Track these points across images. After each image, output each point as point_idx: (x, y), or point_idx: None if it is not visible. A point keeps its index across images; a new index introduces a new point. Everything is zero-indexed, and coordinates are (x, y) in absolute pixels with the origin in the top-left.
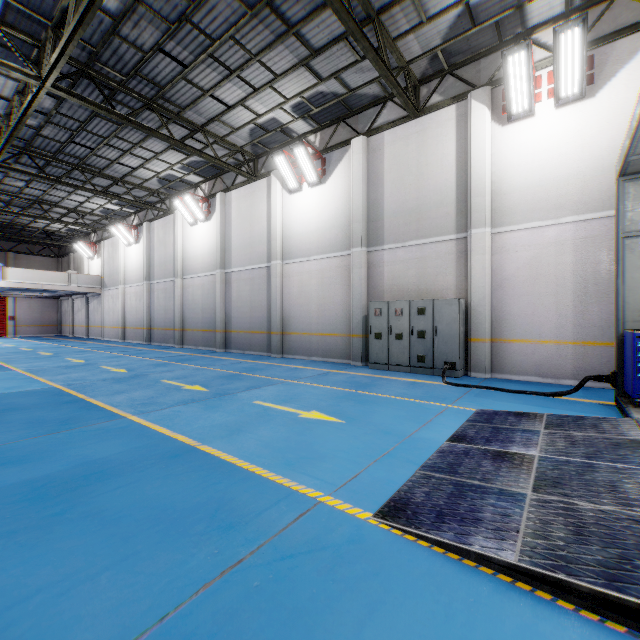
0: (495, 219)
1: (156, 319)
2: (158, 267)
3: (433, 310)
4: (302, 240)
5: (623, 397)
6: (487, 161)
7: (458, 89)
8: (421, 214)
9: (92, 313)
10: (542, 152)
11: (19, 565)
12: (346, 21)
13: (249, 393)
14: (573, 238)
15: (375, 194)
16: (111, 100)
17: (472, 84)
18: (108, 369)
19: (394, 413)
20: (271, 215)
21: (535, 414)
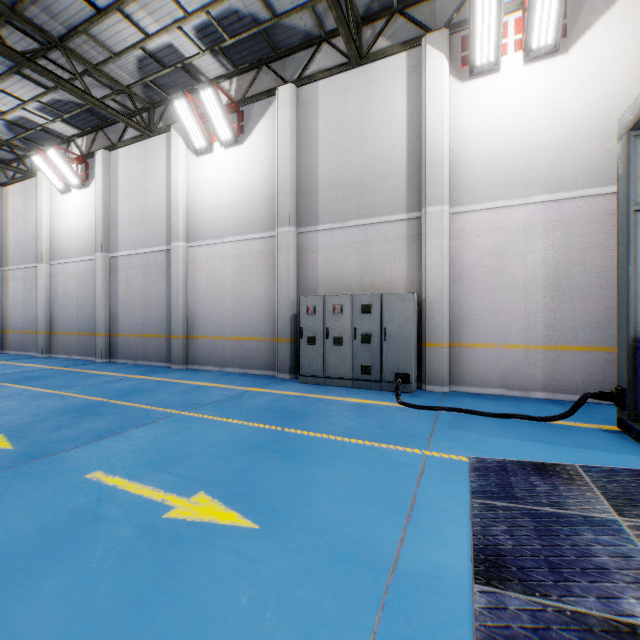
0: (453, 196)
1: (12, 319)
2: (15, 248)
3: (381, 307)
4: (213, 216)
5: (638, 422)
6: (445, 123)
7: (409, 34)
8: (364, 187)
9: None
10: (508, 116)
11: None
12: None
13: (93, 449)
14: (544, 221)
15: (307, 160)
16: None
17: (426, 28)
18: None
19: (348, 483)
20: (171, 182)
21: (564, 468)
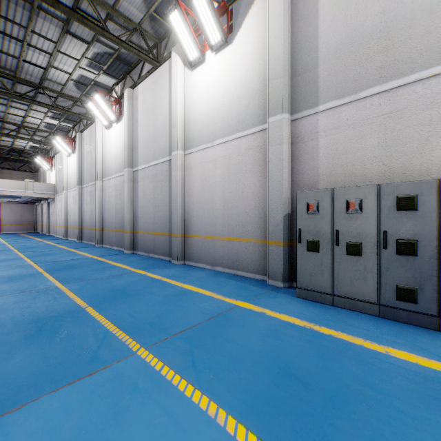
0: None
1: (85, 219)
2: (86, 172)
3: (437, 200)
4: (205, 122)
5: None
6: None
7: None
8: (391, 37)
9: (51, 215)
10: None
11: None
12: None
13: None
14: None
15: (303, 32)
16: None
17: None
18: None
19: None
20: (171, 99)
21: None
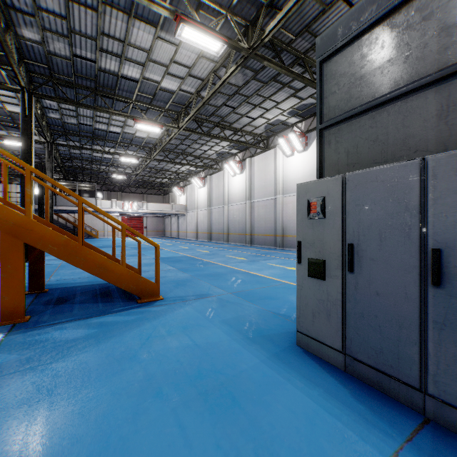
0: None
1: (214, 228)
2: (215, 199)
3: None
4: (294, 183)
5: None
6: None
7: None
8: None
9: (180, 225)
10: None
11: (216, 283)
12: (311, 85)
13: (265, 261)
14: None
15: None
16: (201, 126)
17: None
18: (201, 251)
19: None
20: (276, 170)
21: None
